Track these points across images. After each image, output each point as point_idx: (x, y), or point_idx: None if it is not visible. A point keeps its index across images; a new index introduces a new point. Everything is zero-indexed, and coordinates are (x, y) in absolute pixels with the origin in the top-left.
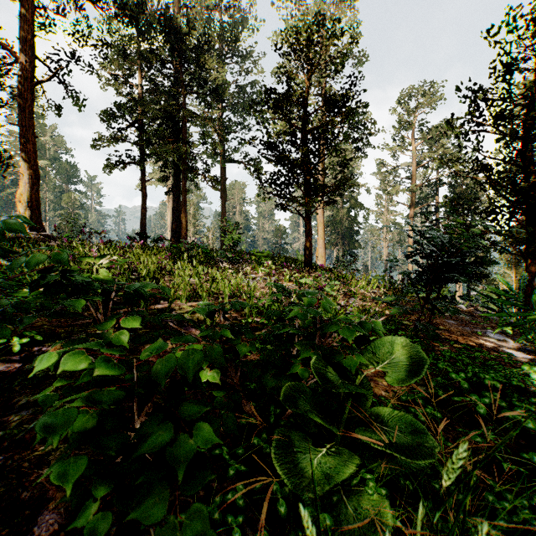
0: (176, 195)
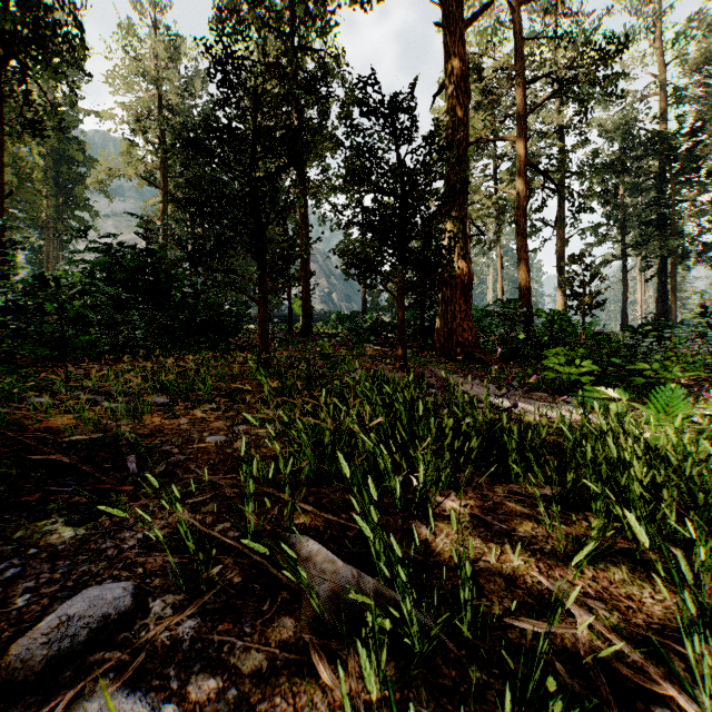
0: (660, 279)
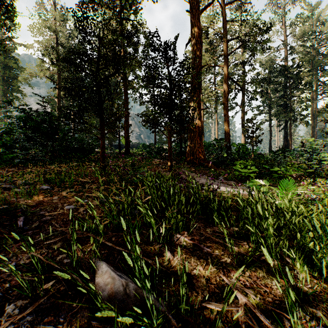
0: (285, 130)
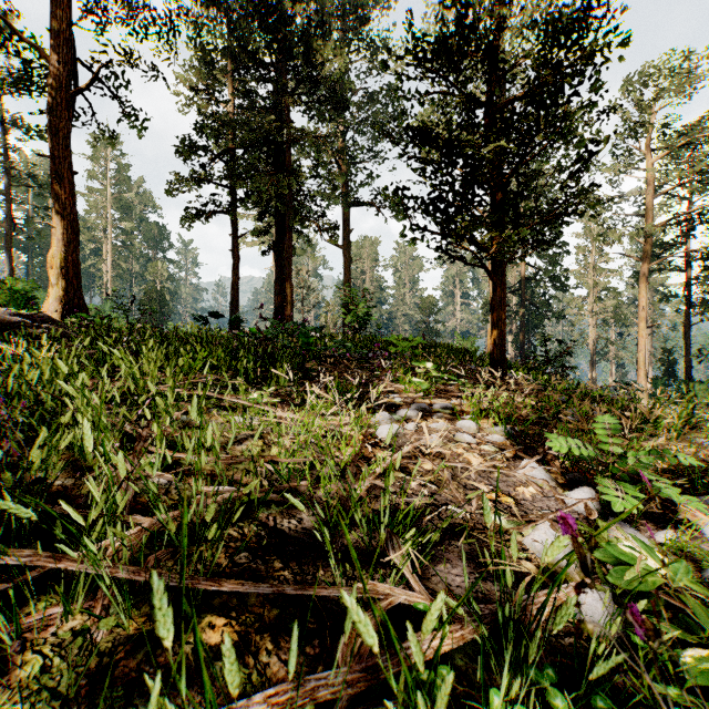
0: (278, 255)
